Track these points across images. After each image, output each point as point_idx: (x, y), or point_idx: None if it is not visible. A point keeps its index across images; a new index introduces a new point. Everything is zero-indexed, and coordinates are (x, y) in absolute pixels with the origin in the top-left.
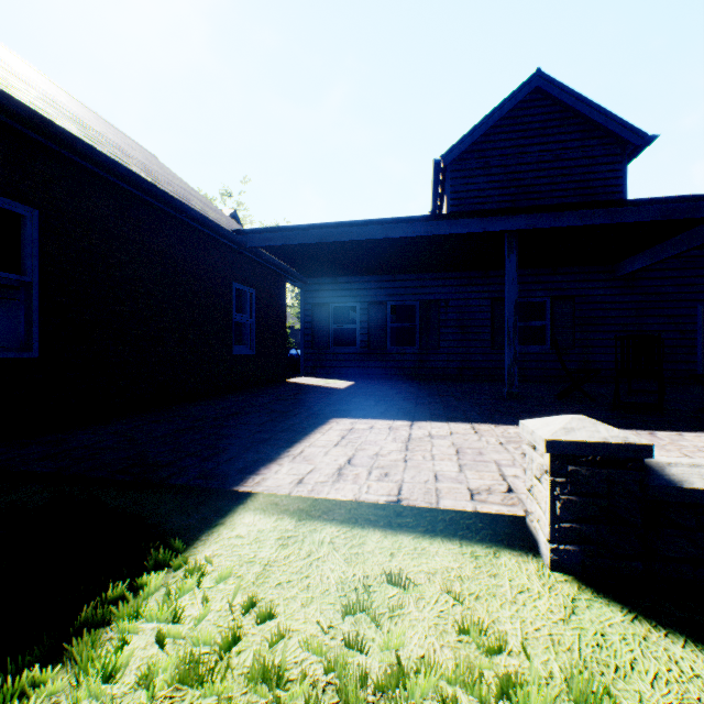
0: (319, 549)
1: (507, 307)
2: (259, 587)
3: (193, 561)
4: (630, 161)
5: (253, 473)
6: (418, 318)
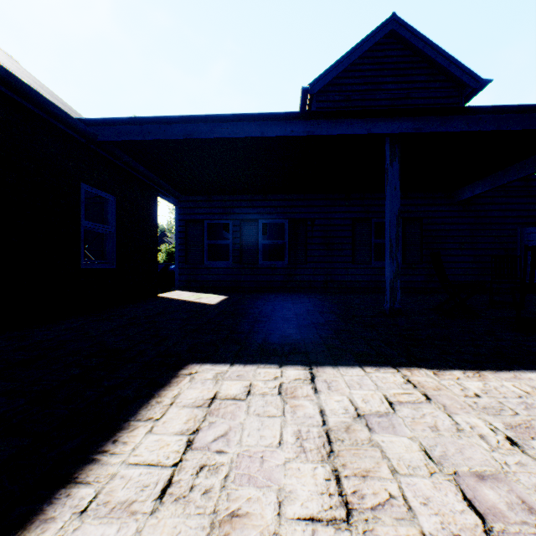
0: None
1: (389, 217)
2: None
3: None
4: (464, 104)
5: None
6: (287, 235)
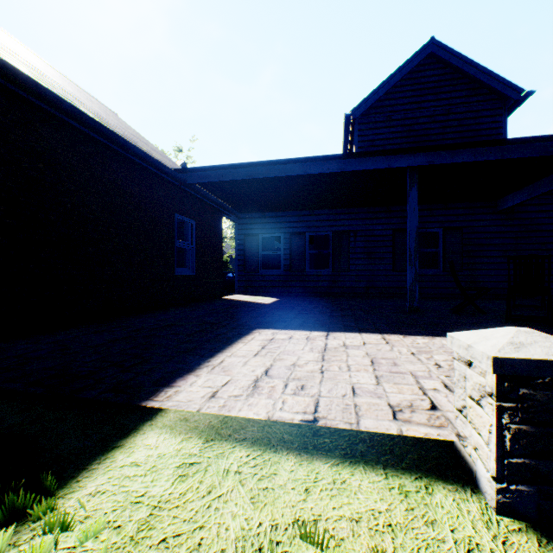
0: (222, 482)
1: (409, 233)
2: (136, 547)
3: (66, 503)
4: (509, 114)
5: (168, 385)
6: (332, 246)
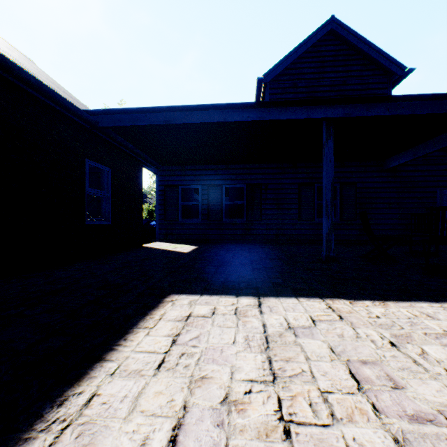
0: None
1: (326, 184)
2: None
3: None
4: (392, 88)
5: None
6: (245, 197)
